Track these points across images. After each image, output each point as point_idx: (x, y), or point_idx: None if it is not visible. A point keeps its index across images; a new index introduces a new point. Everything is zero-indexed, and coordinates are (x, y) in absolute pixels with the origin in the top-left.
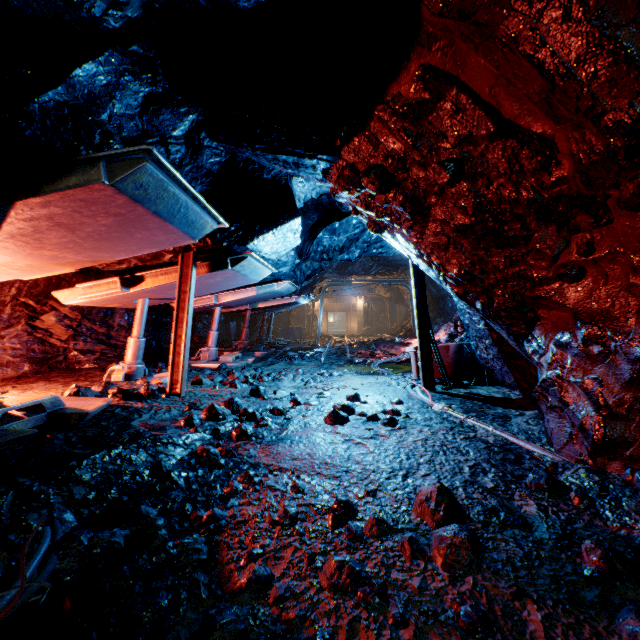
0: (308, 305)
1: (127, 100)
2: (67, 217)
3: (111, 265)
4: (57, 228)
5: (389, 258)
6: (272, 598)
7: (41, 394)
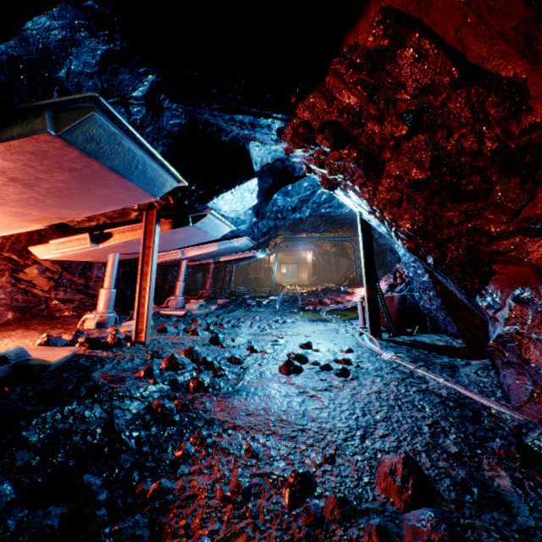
0: (264, 258)
1: (84, 57)
2: (20, 172)
3: (81, 222)
4: (13, 183)
5: (335, 217)
6: None
7: (16, 342)
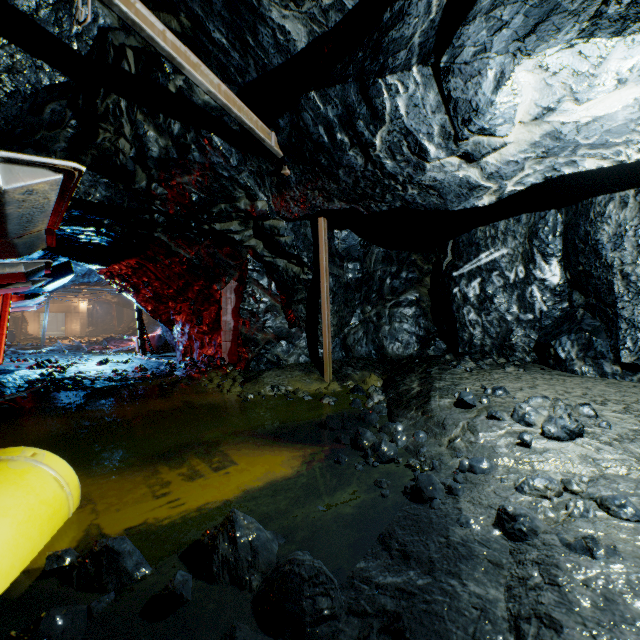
0: None
1: None
2: None
3: None
4: None
5: None
6: (105, 377)
7: None
